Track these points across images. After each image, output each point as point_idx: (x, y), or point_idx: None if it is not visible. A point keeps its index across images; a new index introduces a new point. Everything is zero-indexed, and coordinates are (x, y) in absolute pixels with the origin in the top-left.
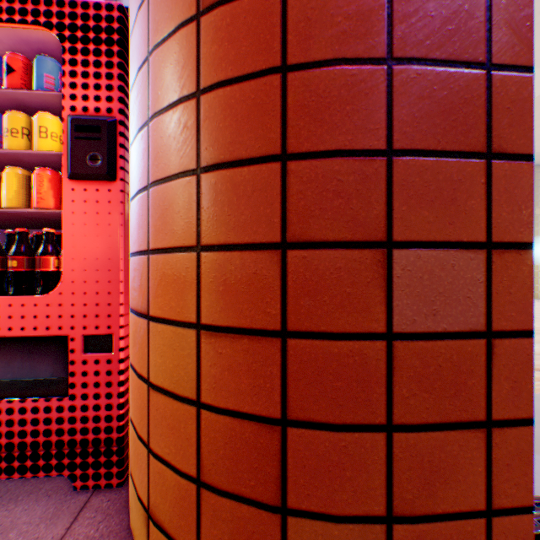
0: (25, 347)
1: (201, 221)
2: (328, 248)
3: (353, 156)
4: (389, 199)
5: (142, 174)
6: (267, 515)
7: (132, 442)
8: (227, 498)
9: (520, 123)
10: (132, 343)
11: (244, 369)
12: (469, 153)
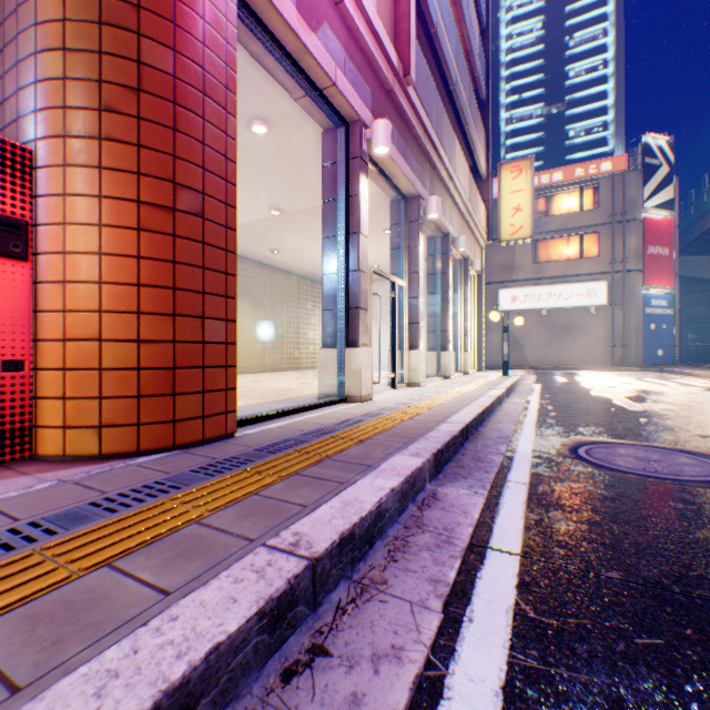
0: None
1: (141, 304)
2: (189, 317)
3: (196, 292)
4: (205, 306)
5: (93, 275)
6: (170, 398)
7: (73, 409)
8: (154, 397)
9: (234, 290)
10: (71, 358)
11: (161, 354)
12: (223, 296)
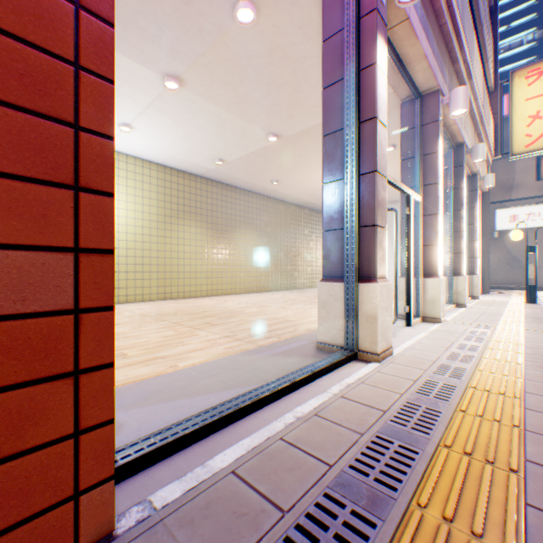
0: None
1: None
2: None
3: None
4: None
5: None
6: None
7: None
8: None
9: (106, 171)
10: None
11: None
12: (61, 184)
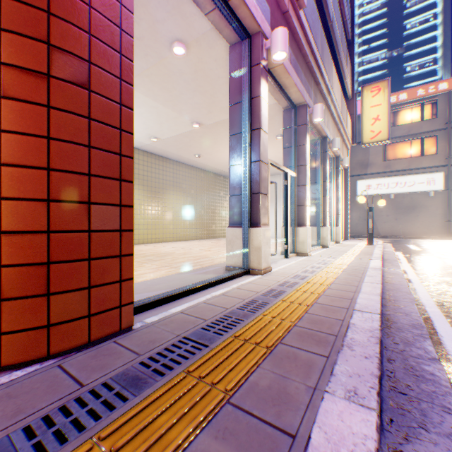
0: None
1: (3, 187)
2: (69, 203)
3: (78, 174)
4: (90, 189)
5: None
6: (42, 298)
7: None
8: (20, 300)
9: (130, 172)
10: None
11: (30, 247)
12: (116, 179)
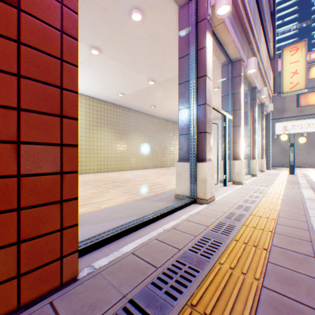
0: None
1: None
2: None
3: (2, 107)
4: (20, 126)
5: None
6: None
7: None
8: None
9: (74, 108)
10: None
11: None
12: (55, 114)
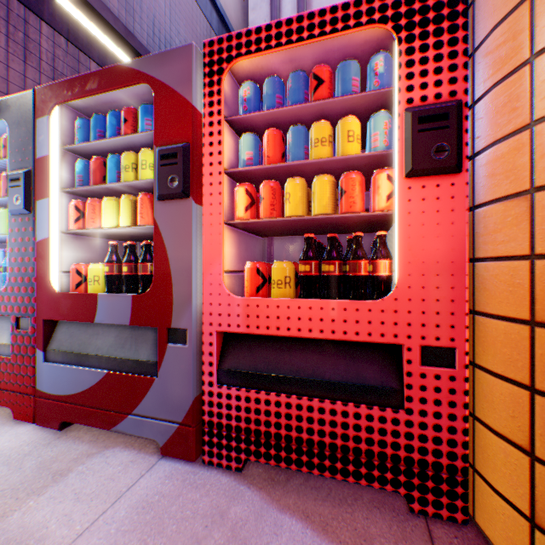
0: (345, 350)
1: None
2: None
3: None
4: None
5: None
6: None
7: None
8: None
9: None
10: (542, 367)
11: None
12: None
